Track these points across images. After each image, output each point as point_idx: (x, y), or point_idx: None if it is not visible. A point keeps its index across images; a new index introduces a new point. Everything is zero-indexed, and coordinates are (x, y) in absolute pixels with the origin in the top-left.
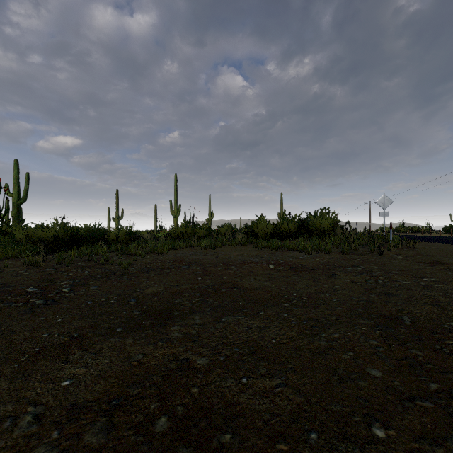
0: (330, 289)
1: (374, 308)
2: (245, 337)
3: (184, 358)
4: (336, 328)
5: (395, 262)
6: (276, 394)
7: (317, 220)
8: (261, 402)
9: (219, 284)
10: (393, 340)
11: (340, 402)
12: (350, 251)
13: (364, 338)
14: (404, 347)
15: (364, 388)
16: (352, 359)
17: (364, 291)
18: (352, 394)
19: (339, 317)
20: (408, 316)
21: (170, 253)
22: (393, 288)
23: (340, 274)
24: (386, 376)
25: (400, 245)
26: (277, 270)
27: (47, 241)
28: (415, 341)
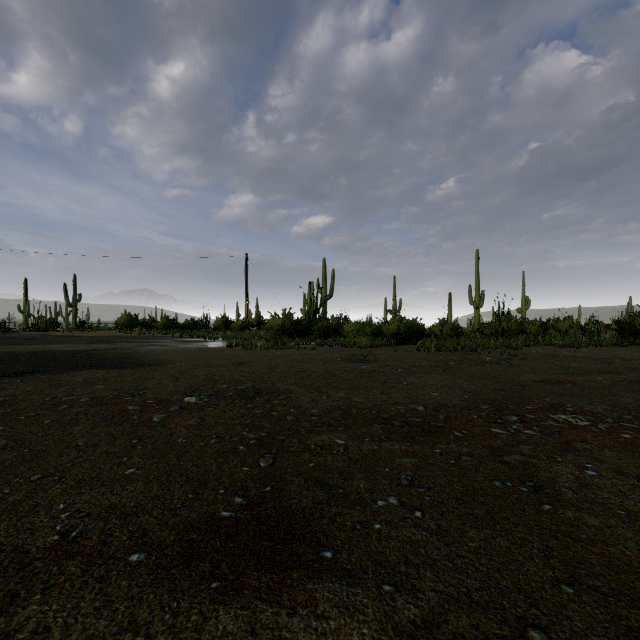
0: None
1: None
2: None
3: None
4: None
5: None
6: None
7: None
8: None
9: (633, 367)
10: None
11: None
12: None
13: None
14: None
15: None
16: None
17: None
18: None
19: None
20: None
21: (524, 349)
22: None
23: None
24: None
25: None
26: None
27: (389, 334)
28: None
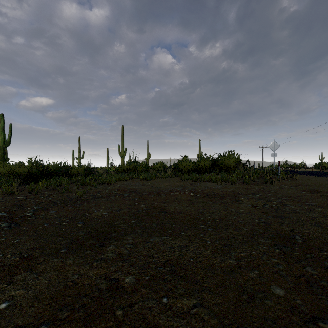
0: (237, 212)
1: (271, 228)
2: (168, 256)
3: (114, 278)
4: (243, 247)
5: (283, 190)
6: (192, 315)
7: (225, 159)
8: (179, 324)
9: (151, 208)
10: (290, 258)
11: (250, 324)
12: (250, 182)
13: (266, 257)
14: (300, 264)
15: (271, 308)
16: (258, 278)
17: (263, 214)
18: (260, 315)
19: (244, 237)
20: (298, 235)
21: (117, 183)
22: (284, 211)
23: (244, 200)
24: (289, 295)
25: (286, 177)
26: (196, 196)
27: (24, 175)
28: (308, 259)
